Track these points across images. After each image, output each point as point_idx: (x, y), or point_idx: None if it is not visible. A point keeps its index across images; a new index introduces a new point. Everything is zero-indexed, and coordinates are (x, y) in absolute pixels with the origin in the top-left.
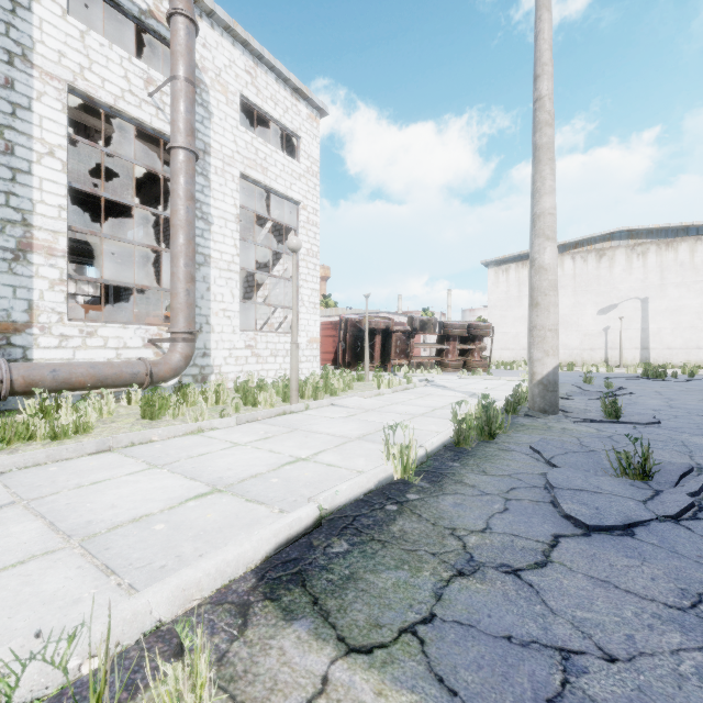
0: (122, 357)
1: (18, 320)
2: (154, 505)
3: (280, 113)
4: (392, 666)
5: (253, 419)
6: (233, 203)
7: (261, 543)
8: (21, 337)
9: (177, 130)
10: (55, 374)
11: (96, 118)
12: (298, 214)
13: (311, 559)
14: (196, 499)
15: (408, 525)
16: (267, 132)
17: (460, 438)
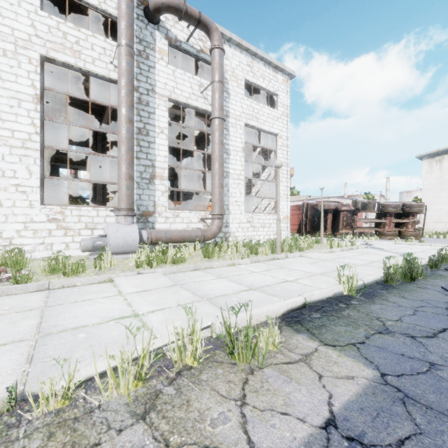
0: (189, 227)
1: (150, 210)
2: (228, 291)
3: (266, 84)
4: (344, 351)
5: (258, 260)
6: (240, 141)
7: (281, 307)
8: (151, 218)
9: (215, 109)
10: (166, 235)
11: (177, 109)
12: (276, 141)
13: (303, 317)
14: (244, 291)
15: (351, 313)
16: (257, 95)
17: (388, 278)
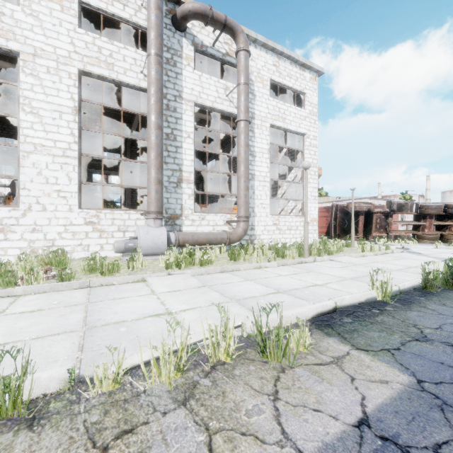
0: (215, 230)
1: (177, 213)
2: (256, 294)
3: (293, 82)
4: (378, 356)
5: (285, 264)
6: (266, 143)
7: (311, 310)
8: (178, 221)
9: (240, 111)
10: (193, 237)
11: (203, 114)
12: (303, 141)
13: (334, 321)
14: (272, 294)
15: (385, 319)
16: (283, 94)
17: (427, 285)
